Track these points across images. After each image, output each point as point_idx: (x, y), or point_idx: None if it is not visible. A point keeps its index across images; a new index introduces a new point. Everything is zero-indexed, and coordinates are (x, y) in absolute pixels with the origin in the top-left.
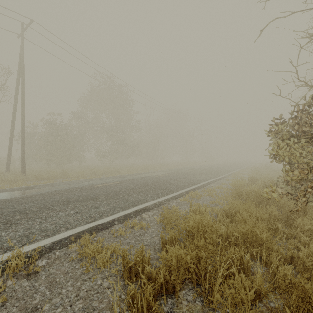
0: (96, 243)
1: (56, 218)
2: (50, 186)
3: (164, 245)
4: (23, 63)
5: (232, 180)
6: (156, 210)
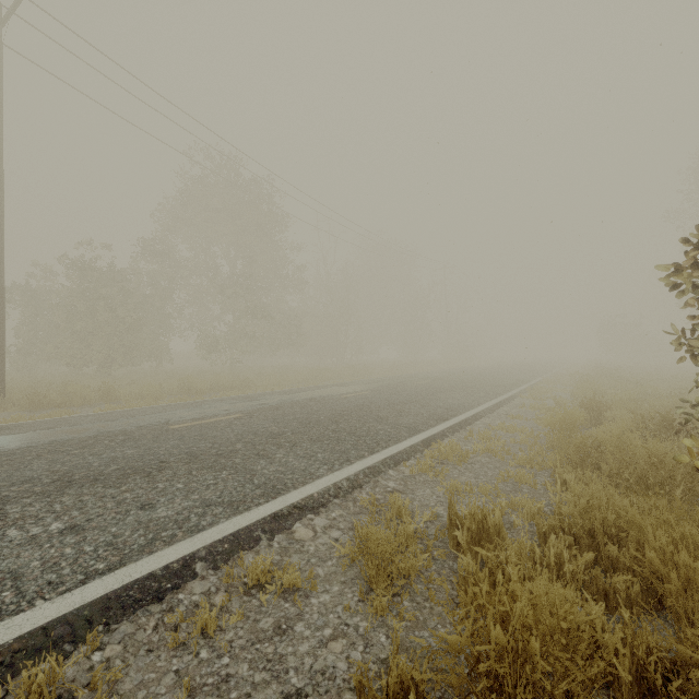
0: None
1: None
2: (46, 427)
3: None
4: None
5: (533, 407)
6: (338, 509)
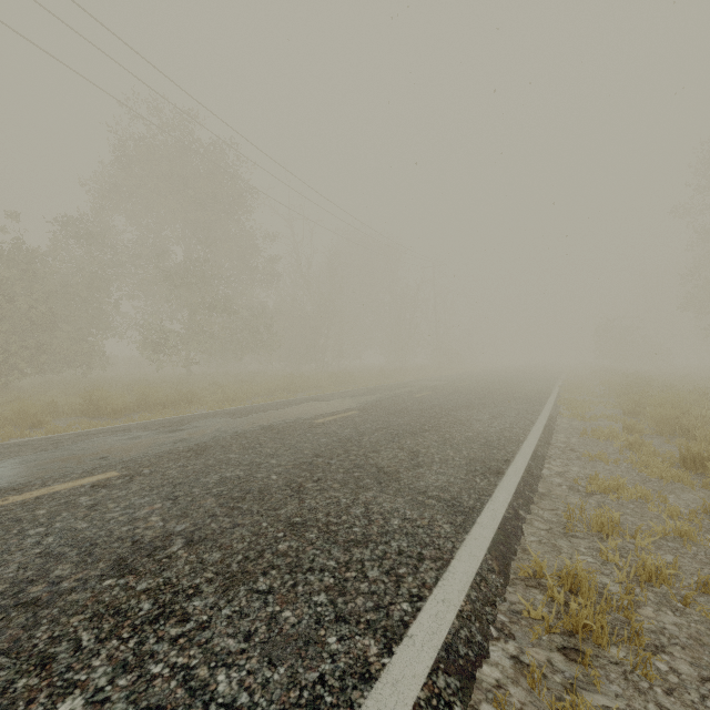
0: None
1: None
2: None
3: None
4: None
5: (600, 435)
6: None
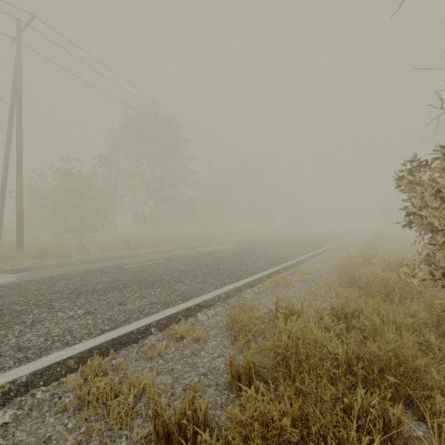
0: (110, 375)
1: (50, 324)
2: (55, 267)
3: (234, 379)
4: (20, 80)
5: (334, 257)
6: (220, 307)
